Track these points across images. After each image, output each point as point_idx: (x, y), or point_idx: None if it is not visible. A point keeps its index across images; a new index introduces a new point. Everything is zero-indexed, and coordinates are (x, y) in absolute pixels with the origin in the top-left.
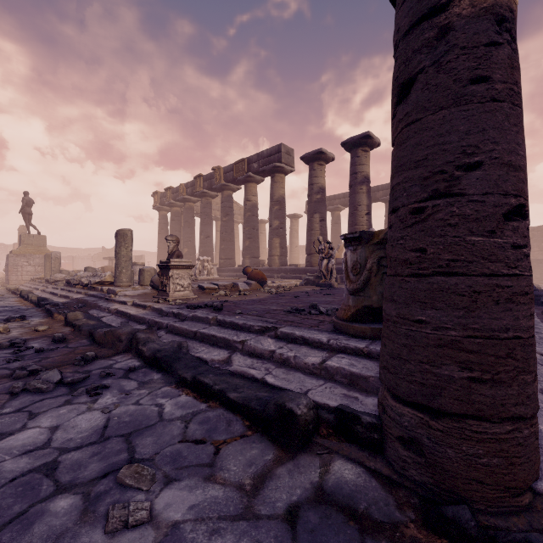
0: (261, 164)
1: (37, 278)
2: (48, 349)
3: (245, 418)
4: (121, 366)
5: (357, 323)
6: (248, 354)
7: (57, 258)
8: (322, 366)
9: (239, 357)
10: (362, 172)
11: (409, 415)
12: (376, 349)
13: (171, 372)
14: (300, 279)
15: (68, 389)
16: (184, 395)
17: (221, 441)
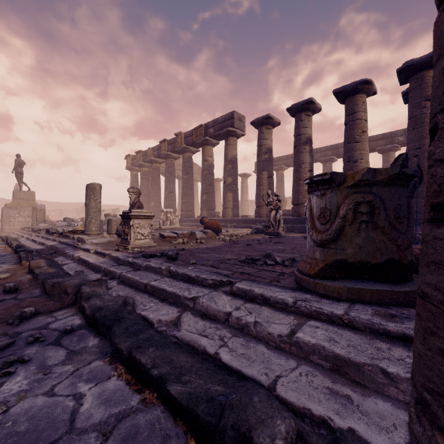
0: (217, 129)
1: (26, 227)
2: None
3: (190, 431)
4: (59, 325)
5: (327, 280)
6: (199, 314)
7: (41, 210)
8: (292, 341)
9: (189, 318)
10: (305, 134)
11: None
12: (360, 319)
13: (110, 337)
14: (250, 228)
15: None
16: (115, 378)
17: None
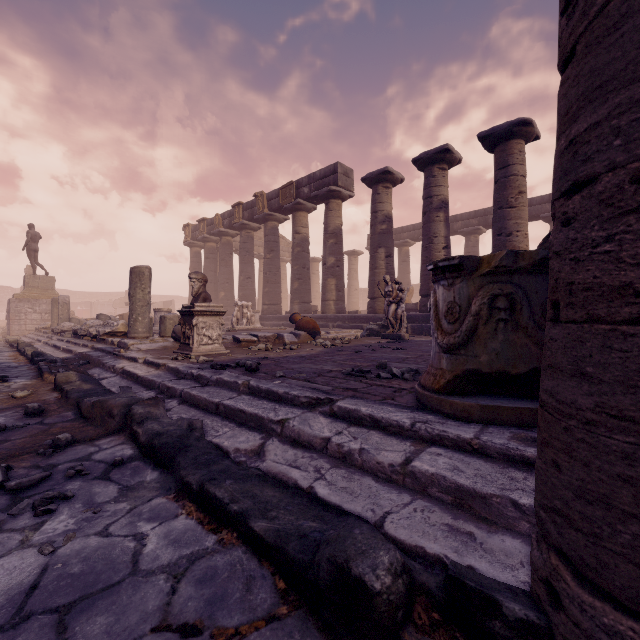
0: (313, 188)
1: (43, 328)
2: (14, 426)
3: (278, 573)
4: (105, 456)
5: (456, 397)
6: (289, 441)
7: (65, 303)
8: (407, 471)
9: (276, 446)
10: (439, 196)
11: (636, 639)
12: (493, 443)
13: (173, 470)
14: (361, 329)
15: (8, 500)
16: (183, 516)
17: (231, 630)
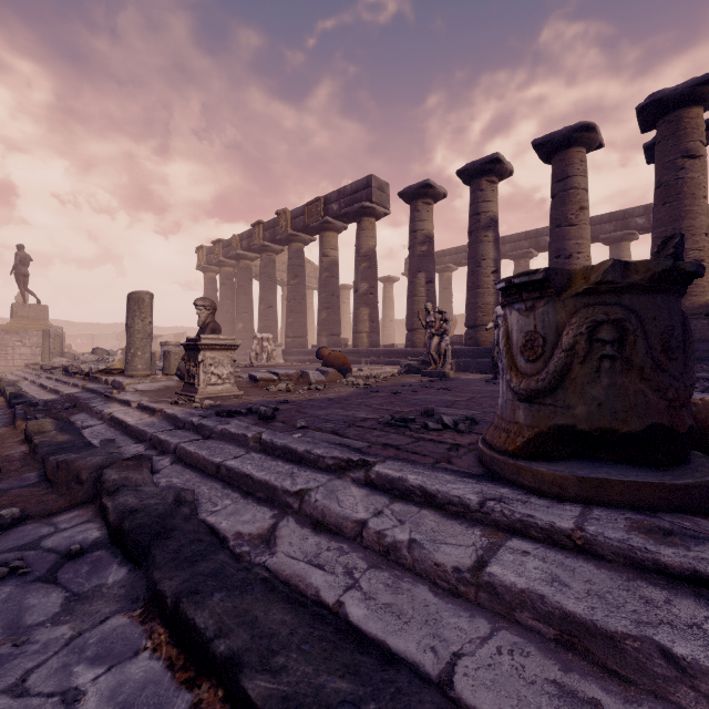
0: (343, 204)
1: (33, 364)
2: None
3: None
4: (59, 541)
5: (540, 463)
6: (310, 522)
7: (57, 335)
8: (481, 581)
9: (292, 530)
10: (488, 212)
11: None
12: (607, 538)
13: (147, 567)
14: (398, 365)
15: None
16: (147, 654)
17: None
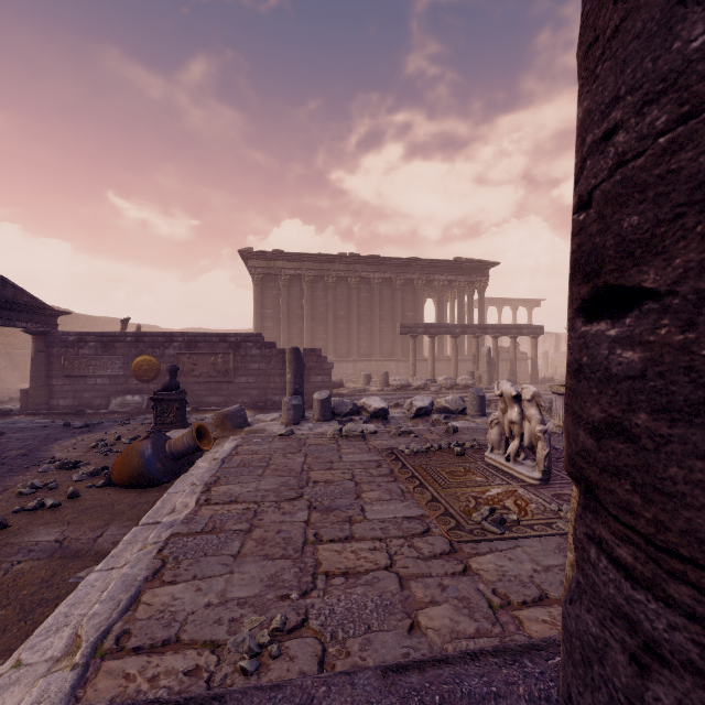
0: None
1: None
2: None
3: None
4: None
5: None
6: None
7: None
8: None
9: None
10: None
11: None
12: None
13: None
14: None
15: None
16: None
17: None
